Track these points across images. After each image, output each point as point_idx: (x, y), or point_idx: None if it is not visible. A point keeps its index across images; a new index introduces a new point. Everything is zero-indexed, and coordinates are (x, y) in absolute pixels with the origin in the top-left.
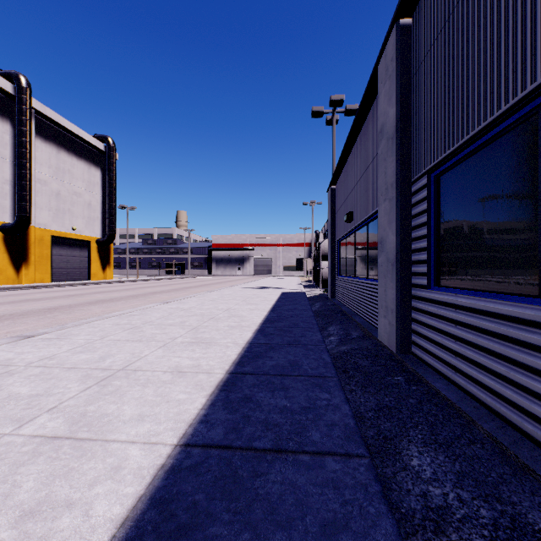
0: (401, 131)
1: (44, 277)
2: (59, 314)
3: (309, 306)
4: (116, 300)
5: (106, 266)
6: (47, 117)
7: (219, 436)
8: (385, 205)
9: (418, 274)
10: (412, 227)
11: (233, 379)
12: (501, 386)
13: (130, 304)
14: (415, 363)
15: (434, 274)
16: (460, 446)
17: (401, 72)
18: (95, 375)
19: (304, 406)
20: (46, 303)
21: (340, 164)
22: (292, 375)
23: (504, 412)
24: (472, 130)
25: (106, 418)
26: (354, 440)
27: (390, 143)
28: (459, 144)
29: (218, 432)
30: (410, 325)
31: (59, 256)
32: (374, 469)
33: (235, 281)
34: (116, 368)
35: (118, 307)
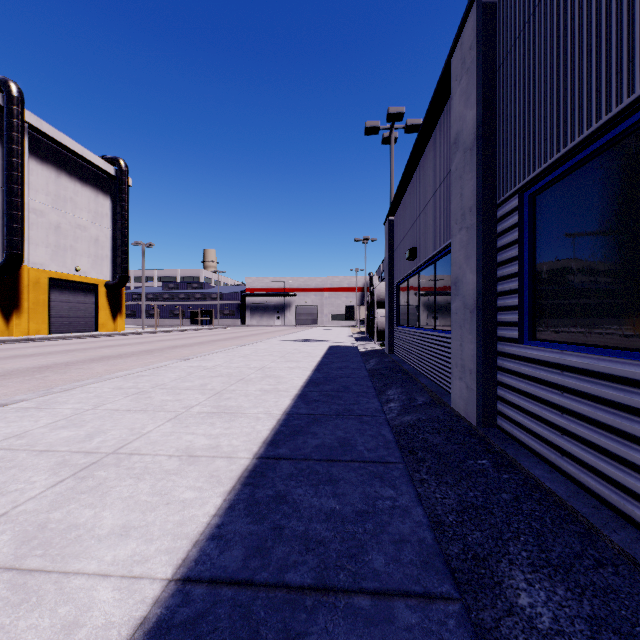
0: (482, 139)
1: (40, 328)
2: (51, 374)
3: (363, 363)
4: (125, 356)
5: (117, 315)
6: (44, 133)
7: (235, 563)
8: (460, 236)
9: (505, 324)
10: (497, 263)
11: (263, 466)
12: (635, 481)
13: (142, 361)
14: (503, 440)
15: (528, 324)
16: (584, 571)
17: (484, 62)
18: (74, 462)
19: (360, 509)
20: (37, 361)
21: (400, 189)
22: (342, 460)
23: (639, 516)
24: (588, 128)
25: (74, 533)
26: (435, 569)
27: (469, 155)
28: (567, 149)
29: (235, 555)
30: (494, 389)
31: (59, 302)
32: (470, 623)
33: (273, 333)
34: (105, 450)
35: (127, 365)
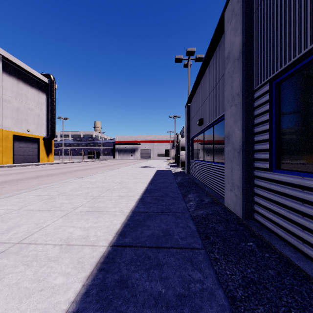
0: (245, 52)
1: (8, 161)
2: (7, 186)
3: (174, 179)
4: (50, 175)
5: (49, 154)
6: (10, 60)
7: None
8: (231, 110)
9: (260, 159)
10: (254, 124)
11: (114, 253)
12: None
13: (58, 178)
14: (259, 228)
15: (275, 159)
16: None
17: (246, 8)
18: None
19: (179, 292)
20: (2, 178)
21: (194, 88)
22: (165, 247)
23: None
24: None
25: None
26: None
27: (236, 63)
28: (307, 50)
29: None
30: (252, 197)
31: (18, 147)
32: None
33: (129, 163)
34: (13, 241)
35: (50, 180)
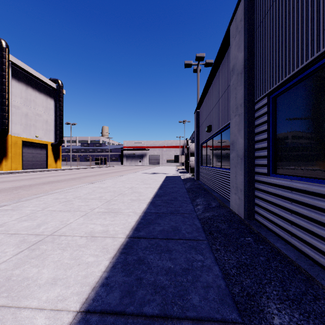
0: (247, 68)
1: (17, 167)
2: (22, 190)
3: (183, 185)
4: (61, 181)
5: (57, 160)
6: (19, 66)
7: (115, 301)
8: (235, 119)
9: (259, 165)
10: (255, 133)
11: (131, 242)
12: None
13: (69, 184)
14: (258, 226)
15: (272, 165)
16: (308, 302)
17: (248, 27)
18: (29, 240)
19: (184, 267)
20: (15, 183)
21: (203, 95)
22: (174, 239)
23: None
24: (306, 60)
25: (26, 282)
26: (227, 303)
27: (240, 76)
28: (294, 72)
29: (115, 296)
30: (253, 199)
31: (27, 153)
32: None
33: (137, 169)
34: (46, 233)
35: (61, 186)
